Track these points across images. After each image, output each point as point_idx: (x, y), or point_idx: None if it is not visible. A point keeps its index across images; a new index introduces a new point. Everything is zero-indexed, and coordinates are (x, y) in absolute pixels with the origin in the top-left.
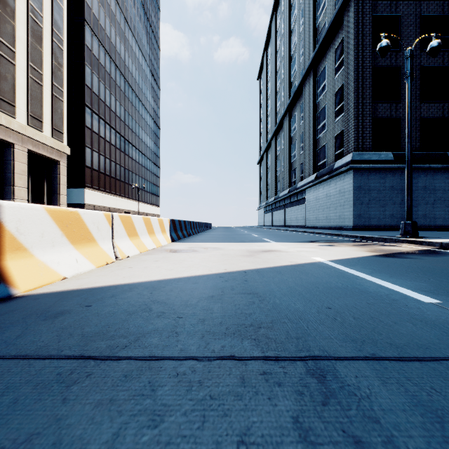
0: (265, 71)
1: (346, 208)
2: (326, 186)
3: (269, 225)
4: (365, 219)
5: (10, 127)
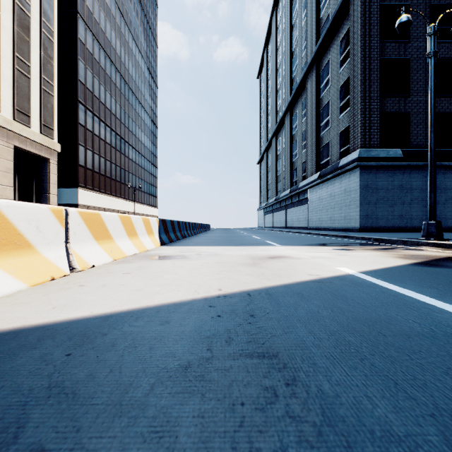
0: (265, 69)
1: (352, 208)
2: (330, 185)
3: (270, 226)
4: (373, 219)
5: None
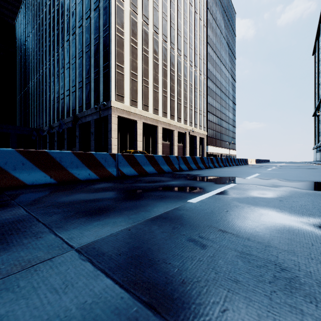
0: (317, 53)
1: None
2: None
3: (318, 161)
4: None
5: (196, 131)
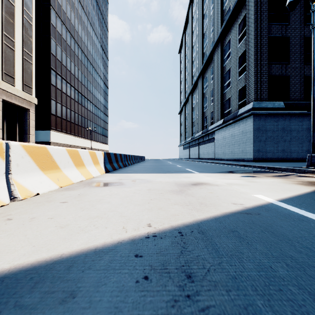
0: (184, 47)
1: (247, 145)
2: (231, 128)
3: (187, 158)
4: (263, 153)
5: None
